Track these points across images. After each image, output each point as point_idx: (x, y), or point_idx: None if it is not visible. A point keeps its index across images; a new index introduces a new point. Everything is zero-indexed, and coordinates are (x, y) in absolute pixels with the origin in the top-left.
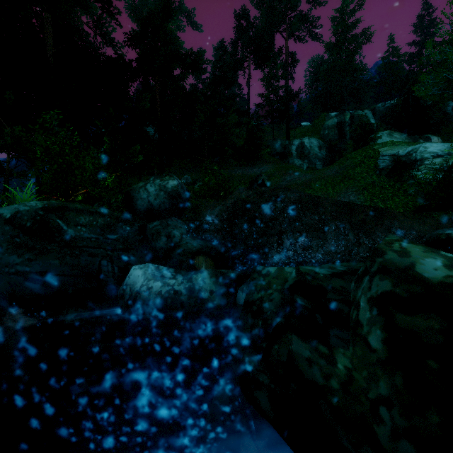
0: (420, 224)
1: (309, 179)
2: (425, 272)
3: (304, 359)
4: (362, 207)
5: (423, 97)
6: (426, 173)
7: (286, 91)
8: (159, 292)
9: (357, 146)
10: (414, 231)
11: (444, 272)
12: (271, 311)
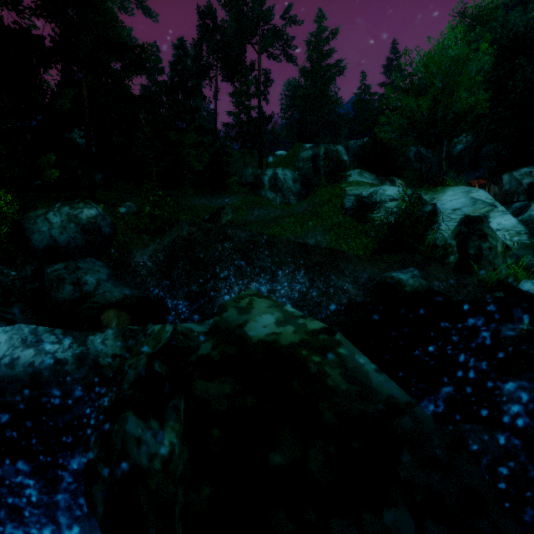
0: (372, 266)
1: (278, 215)
2: (253, 330)
3: (134, 439)
4: (318, 249)
5: (383, 140)
6: (384, 215)
7: (258, 113)
8: (30, 364)
9: (329, 183)
10: (366, 274)
11: (271, 329)
12: (129, 381)
